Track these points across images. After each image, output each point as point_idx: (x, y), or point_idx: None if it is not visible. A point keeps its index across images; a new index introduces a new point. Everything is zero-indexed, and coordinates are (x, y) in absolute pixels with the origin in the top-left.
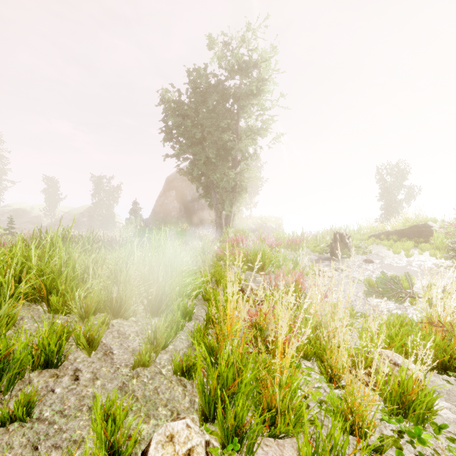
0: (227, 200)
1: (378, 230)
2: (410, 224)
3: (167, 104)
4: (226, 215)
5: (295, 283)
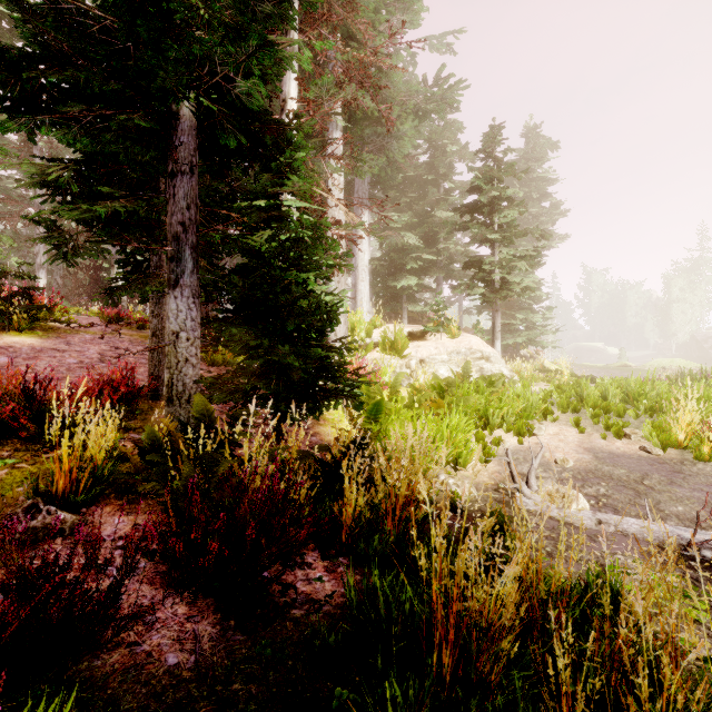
0: None
1: None
2: None
3: None
4: None
5: None
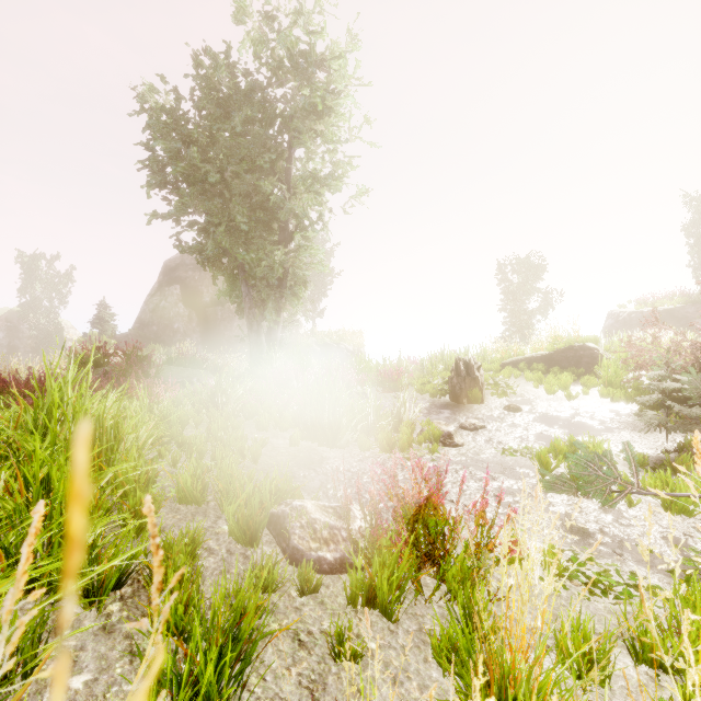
0: (270, 301)
1: (514, 355)
2: (561, 346)
3: (153, 114)
4: (270, 328)
5: (426, 502)
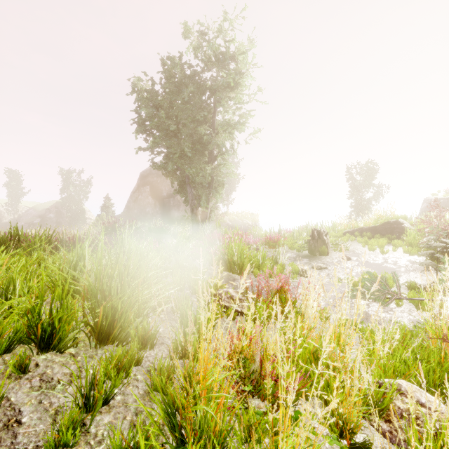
0: (203, 196)
1: (352, 227)
2: (382, 221)
3: (140, 93)
4: (203, 211)
5: (280, 289)
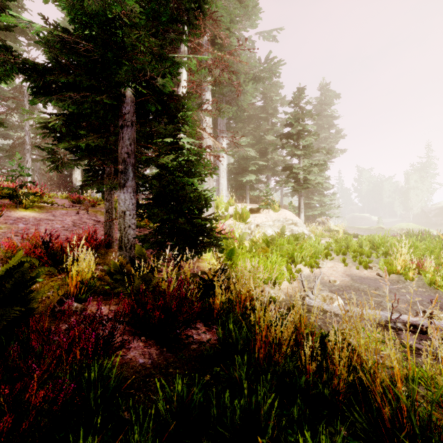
0: None
1: None
2: None
3: None
4: None
5: None
